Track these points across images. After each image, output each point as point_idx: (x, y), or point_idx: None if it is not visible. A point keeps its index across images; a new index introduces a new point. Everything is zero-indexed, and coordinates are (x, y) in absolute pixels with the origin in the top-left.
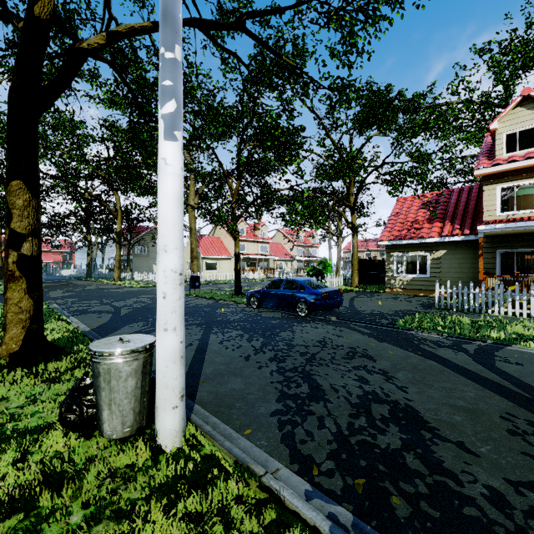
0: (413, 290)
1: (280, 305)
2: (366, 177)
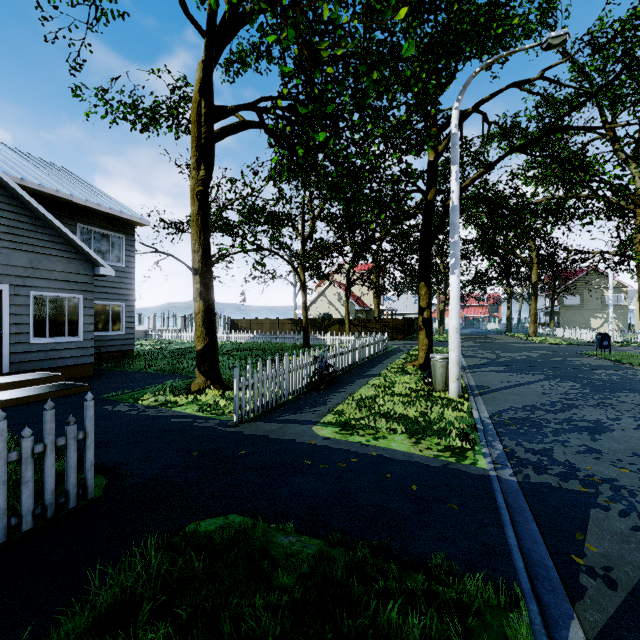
0: None
1: None
2: None
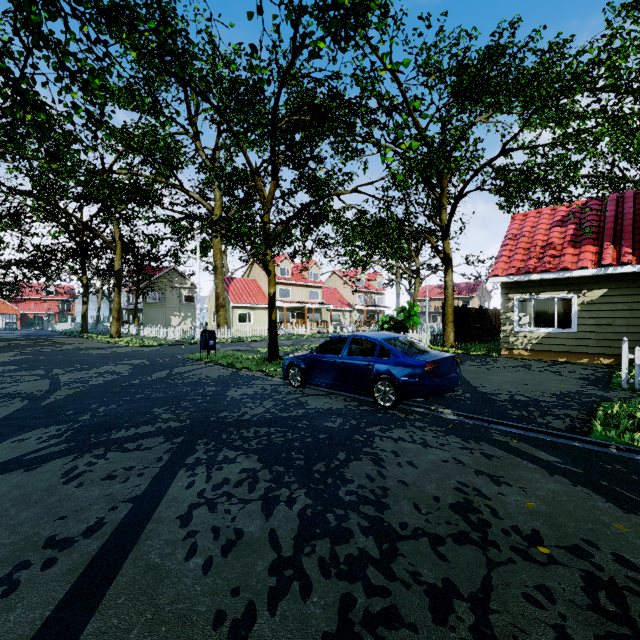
0: (547, 353)
1: (342, 384)
2: (471, 177)
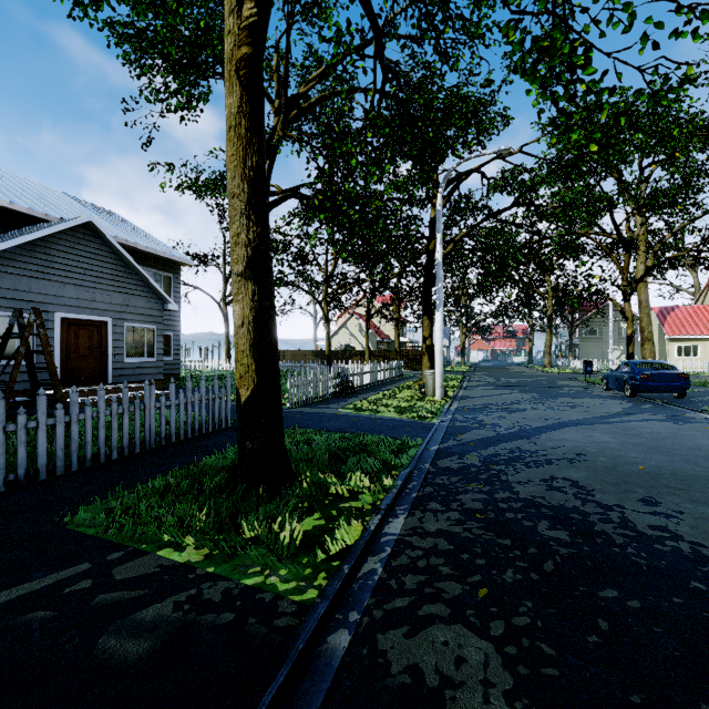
0: None
1: (617, 387)
2: None
